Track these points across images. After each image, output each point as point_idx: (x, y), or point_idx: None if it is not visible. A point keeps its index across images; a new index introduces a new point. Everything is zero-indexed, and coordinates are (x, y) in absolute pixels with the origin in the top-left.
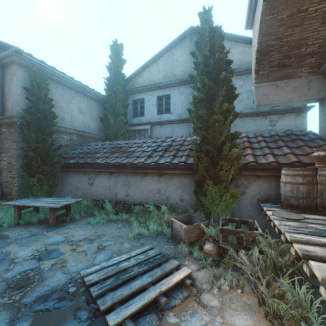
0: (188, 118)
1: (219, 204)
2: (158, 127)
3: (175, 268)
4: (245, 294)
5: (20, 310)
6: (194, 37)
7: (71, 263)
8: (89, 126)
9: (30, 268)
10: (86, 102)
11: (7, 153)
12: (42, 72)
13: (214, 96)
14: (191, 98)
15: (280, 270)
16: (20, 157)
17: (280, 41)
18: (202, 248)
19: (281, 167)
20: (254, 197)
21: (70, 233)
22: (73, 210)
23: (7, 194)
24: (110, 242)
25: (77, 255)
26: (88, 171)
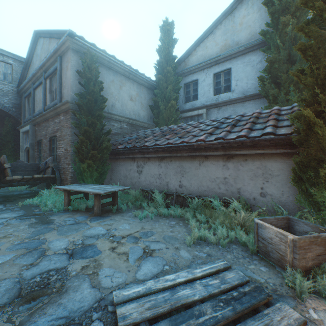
0: (257, 93)
1: None
2: (214, 110)
3: None
4: None
5: None
6: None
7: (105, 270)
8: (139, 114)
9: (56, 267)
10: (136, 89)
11: (64, 140)
12: (92, 53)
13: None
14: (260, 66)
15: None
16: (74, 143)
17: None
18: None
19: None
20: None
21: (113, 225)
22: (120, 200)
23: (64, 180)
24: (160, 244)
25: (116, 259)
26: (136, 158)
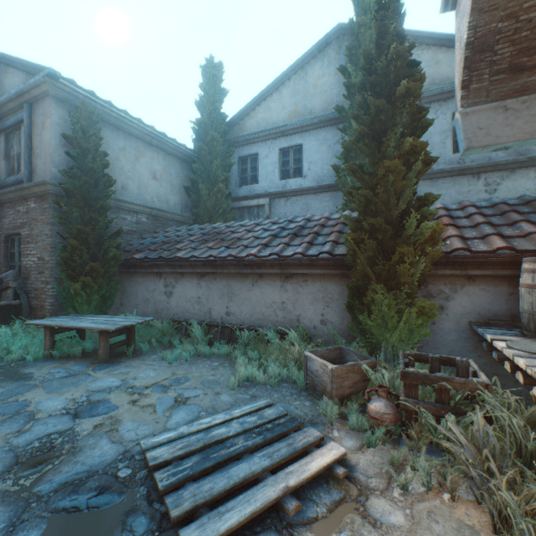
0: (334, 183)
1: (395, 328)
2: (281, 201)
3: (315, 443)
4: (460, 503)
5: (28, 506)
6: (344, 43)
7: (127, 424)
8: (167, 201)
9: (58, 430)
10: (162, 161)
11: (37, 243)
12: (90, 108)
13: (386, 126)
14: (338, 148)
15: (532, 458)
16: (57, 249)
17: (514, 20)
18: (366, 409)
19: (519, 260)
20: (463, 317)
21: (130, 374)
22: (139, 336)
23: (38, 309)
24: (197, 391)
25: (139, 412)
26: (164, 272)
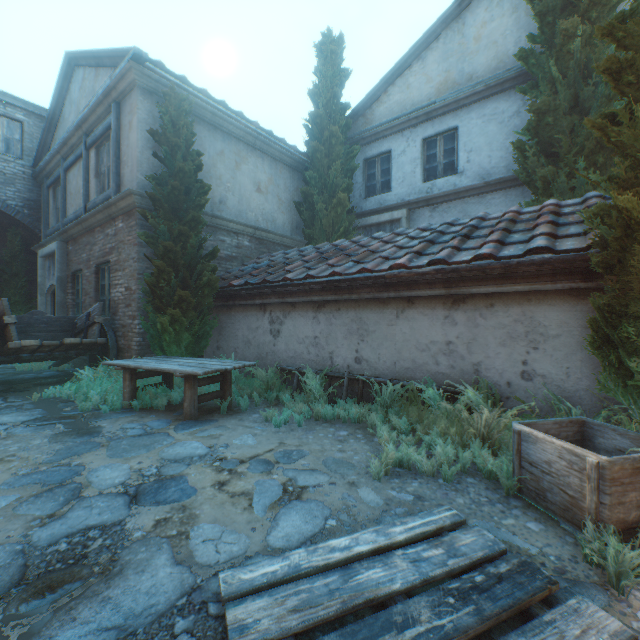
0: (510, 176)
1: None
2: (424, 212)
3: None
4: None
5: None
6: None
7: (204, 527)
8: (274, 220)
9: (102, 522)
10: (268, 169)
11: (124, 270)
12: (181, 95)
13: None
14: (517, 123)
15: None
16: (144, 276)
17: None
18: None
19: None
20: None
21: (221, 439)
22: (237, 389)
23: (125, 350)
24: (319, 476)
25: (226, 505)
26: (269, 304)
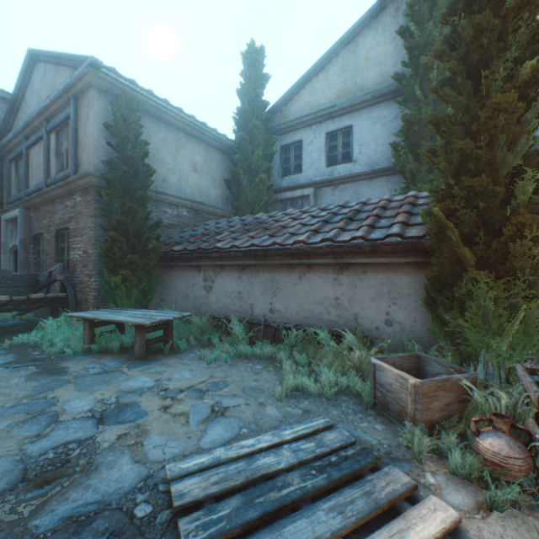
0: (390, 166)
1: (504, 332)
2: (327, 190)
3: (405, 494)
4: None
5: None
6: (402, 4)
7: (154, 438)
8: (208, 194)
9: (78, 438)
10: (203, 153)
11: (82, 236)
12: (131, 96)
13: (489, 54)
14: (395, 126)
15: None
16: (99, 242)
17: None
18: (474, 446)
19: None
20: None
21: (165, 374)
22: (177, 333)
23: (83, 302)
24: (238, 399)
25: (170, 422)
26: (203, 266)
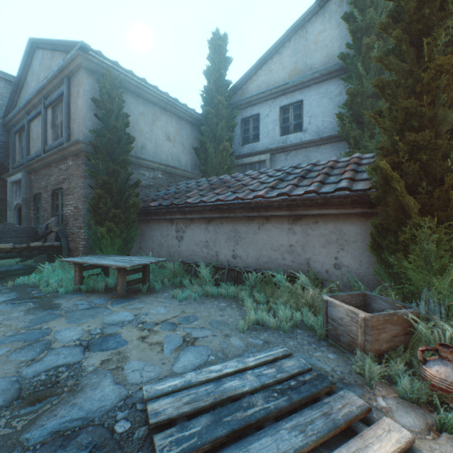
0: (336, 134)
1: (445, 271)
2: (281, 156)
3: (360, 416)
4: None
5: None
6: None
7: (133, 363)
8: (179, 160)
9: (67, 362)
10: (175, 125)
11: (73, 194)
12: (114, 75)
13: (431, 23)
14: (340, 99)
15: None
16: (88, 199)
17: None
18: (421, 373)
19: None
20: None
21: (143, 310)
22: (153, 276)
23: (74, 250)
24: (206, 331)
25: (147, 350)
26: (175, 219)
